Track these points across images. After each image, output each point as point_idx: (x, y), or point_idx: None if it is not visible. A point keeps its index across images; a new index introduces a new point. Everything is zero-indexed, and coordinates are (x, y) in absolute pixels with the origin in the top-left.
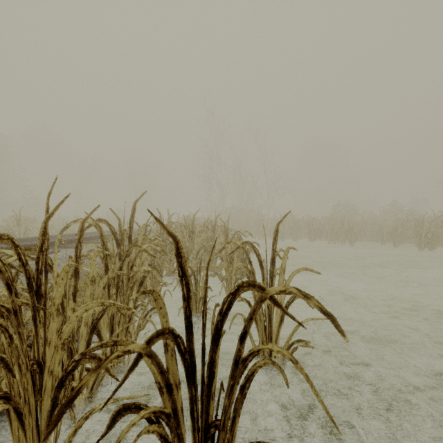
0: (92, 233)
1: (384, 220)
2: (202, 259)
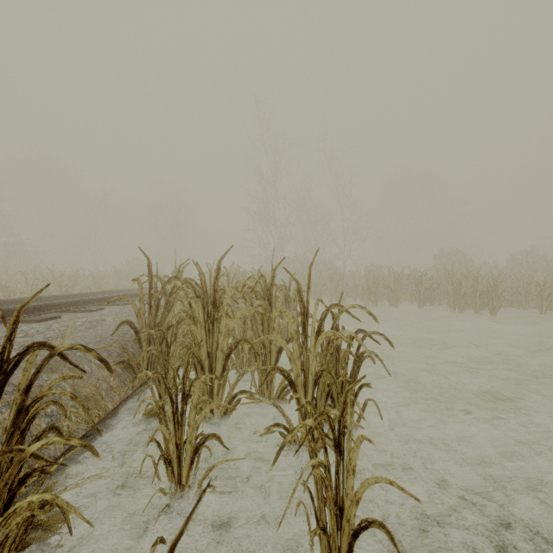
0: (57, 297)
1: (533, 274)
2: (244, 356)
